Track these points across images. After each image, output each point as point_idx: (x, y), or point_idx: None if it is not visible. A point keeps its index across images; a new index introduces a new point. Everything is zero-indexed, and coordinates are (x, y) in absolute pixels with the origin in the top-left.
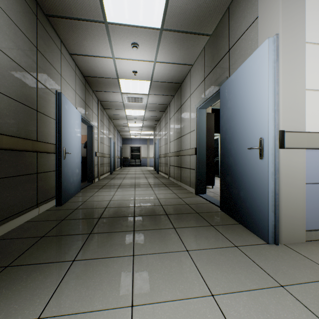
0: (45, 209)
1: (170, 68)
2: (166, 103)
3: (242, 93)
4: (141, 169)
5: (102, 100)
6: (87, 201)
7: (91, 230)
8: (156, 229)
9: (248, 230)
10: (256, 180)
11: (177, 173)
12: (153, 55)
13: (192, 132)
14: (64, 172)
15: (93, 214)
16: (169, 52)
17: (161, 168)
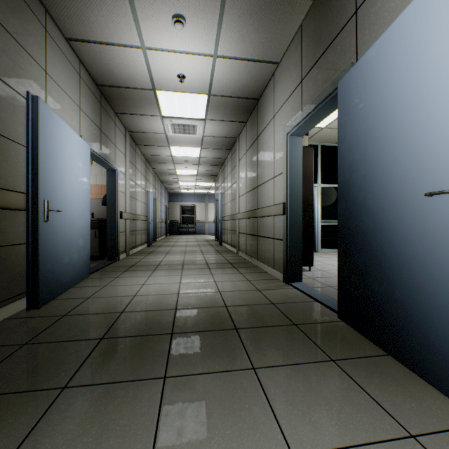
0: (3, 316)
1: (241, 69)
2: (233, 136)
3: (401, 78)
4: (196, 238)
5: (132, 131)
6: (93, 296)
7: (72, 375)
8: (215, 371)
9: (420, 377)
10: (448, 268)
11: (250, 245)
12: (211, 42)
13: (278, 177)
14: (45, 246)
15: (93, 329)
16: (240, 36)
17: (226, 237)
